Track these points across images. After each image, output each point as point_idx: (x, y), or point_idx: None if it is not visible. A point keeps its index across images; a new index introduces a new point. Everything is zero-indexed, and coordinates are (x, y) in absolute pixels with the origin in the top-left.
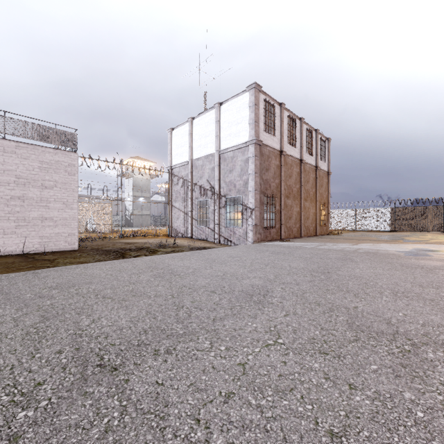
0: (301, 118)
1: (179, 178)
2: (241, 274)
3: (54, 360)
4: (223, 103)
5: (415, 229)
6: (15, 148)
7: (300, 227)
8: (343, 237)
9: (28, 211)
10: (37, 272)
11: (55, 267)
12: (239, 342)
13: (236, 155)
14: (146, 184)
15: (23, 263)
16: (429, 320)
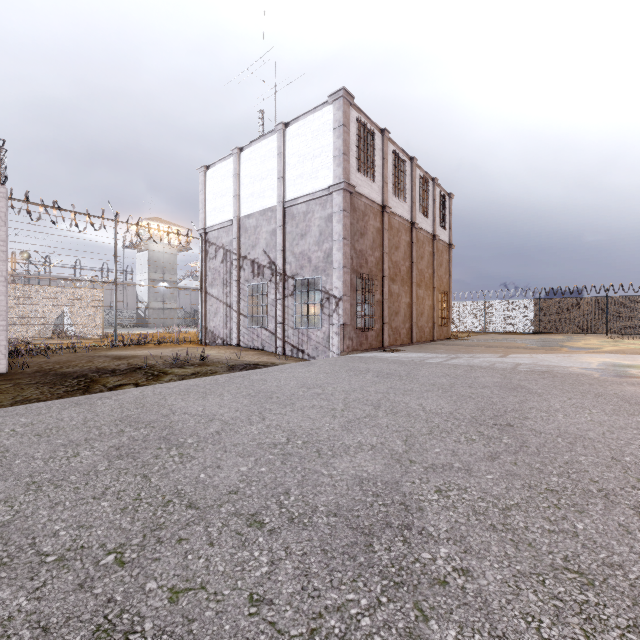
0: (413, 157)
1: (218, 248)
2: (327, 437)
3: None
4: (289, 124)
5: (567, 330)
6: None
7: (411, 327)
8: (475, 343)
9: None
10: None
11: None
12: None
13: (312, 210)
14: (170, 261)
15: None
16: None
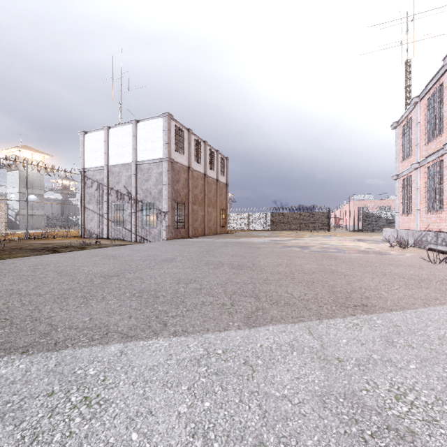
0: (205, 141)
1: (93, 181)
2: (159, 254)
3: (88, 277)
4: (139, 121)
5: (284, 228)
6: None
7: (204, 227)
8: (234, 235)
9: None
10: None
11: (5, 259)
12: (162, 269)
13: (152, 168)
14: (38, 179)
15: None
16: (235, 260)
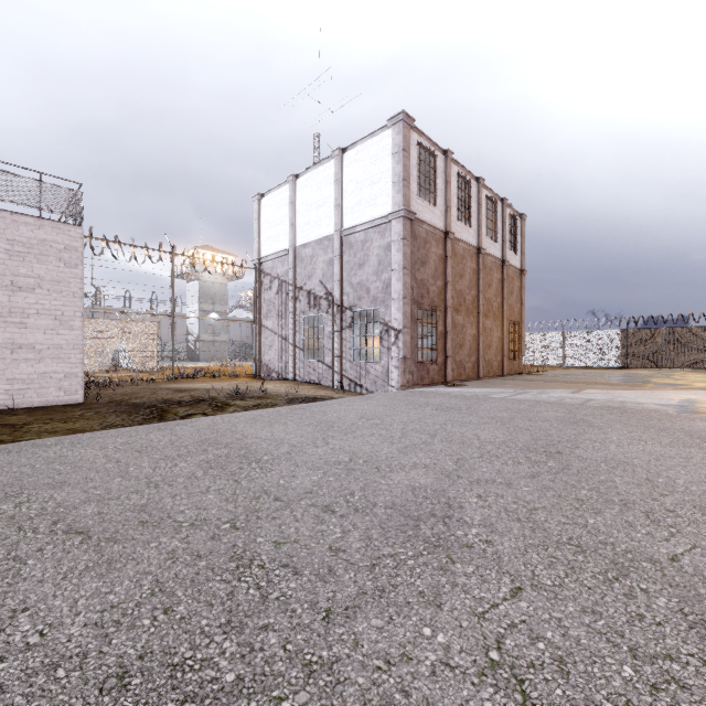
0: (479, 178)
1: (273, 279)
2: (385, 458)
3: None
4: (347, 149)
5: (660, 364)
6: None
7: (478, 361)
8: (549, 378)
9: None
10: None
11: (13, 442)
12: None
13: (371, 238)
14: (220, 290)
15: None
16: None
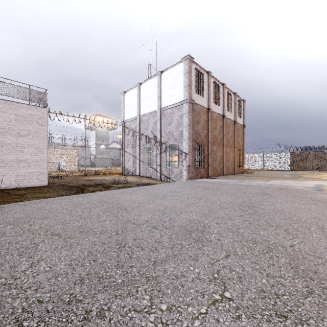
0: (223, 83)
1: (130, 130)
2: (179, 208)
3: None
4: (163, 71)
5: (308, 169)
6: None
7: (223, 167)
8: (255, 175)
9: (6, 154)
10: (4, 206)
11: (21, 201)
12: (182, 296)
13: (174, 112)
14: (105, 135)
15: None
16: None
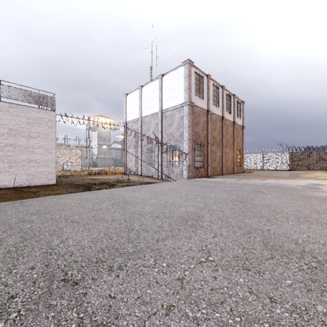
0: (222, 86)
1: (132, 131)
2: (178, 203)
3: (27, 275)
4: (164, 75)
5: (307, 168)
6: (8, 108)
7: (222, 167)
8: (254, 175)
9: (18, 155)
10: (23, 201)
11: (37, 197)
12: (178, 259)
13: (174, 113)
14: (107, 135)
15: (13, 195)
16: None
